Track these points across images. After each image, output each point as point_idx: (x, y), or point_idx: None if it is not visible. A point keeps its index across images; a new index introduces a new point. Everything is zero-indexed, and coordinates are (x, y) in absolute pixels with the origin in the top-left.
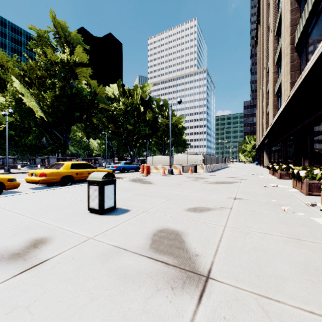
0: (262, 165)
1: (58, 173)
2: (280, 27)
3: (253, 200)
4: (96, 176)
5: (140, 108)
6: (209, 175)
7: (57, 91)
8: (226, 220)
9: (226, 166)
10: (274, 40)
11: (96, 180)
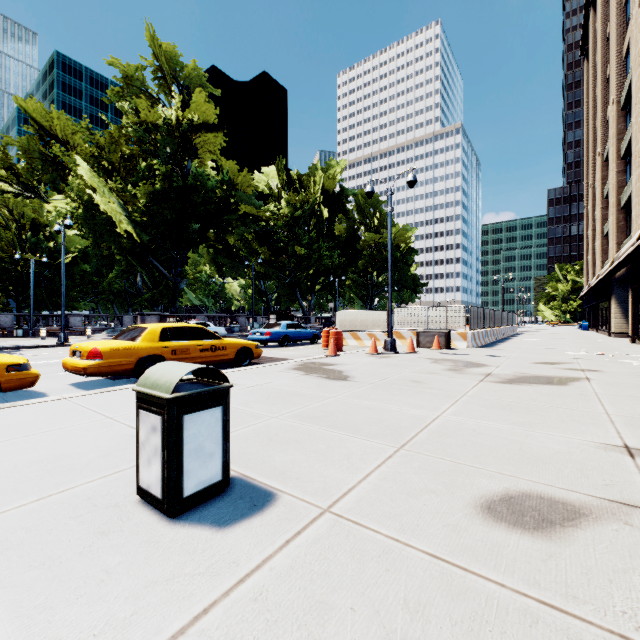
0: (604, 330)
1: (129, 351)
2: None
3: None
4: (160, 379)
5: (322, 212)
6: (485, 355)
7: (157, 181)
8: None
9: (514, 333)
10: None
11: (154, 396)
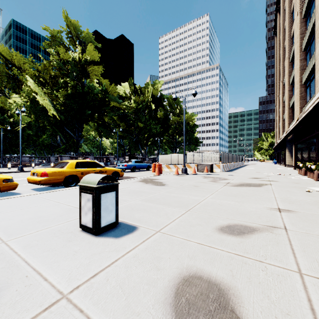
0: (283, 164)
1: (61, 173)
2: (309, 7)
3: (309, 214)
4: (90, 180)
5: (151, 106)
6: (228, 175)
7: (69, 89)
8: (292, 255)
9: (242, 165)
10: (301, 23)
11: (89, 186)
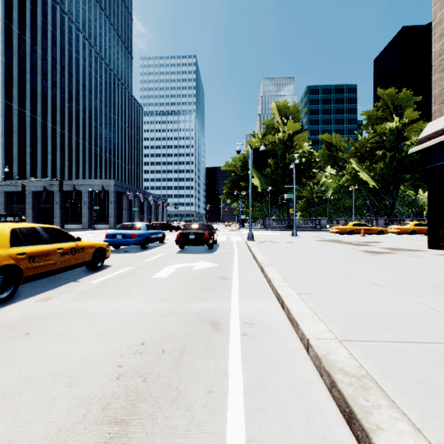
0: None
1: (406, 228)
2: None
3: None
4: None
5: None
6: None
7: (387, 160)
8: None
9: None
10: None
11: None
